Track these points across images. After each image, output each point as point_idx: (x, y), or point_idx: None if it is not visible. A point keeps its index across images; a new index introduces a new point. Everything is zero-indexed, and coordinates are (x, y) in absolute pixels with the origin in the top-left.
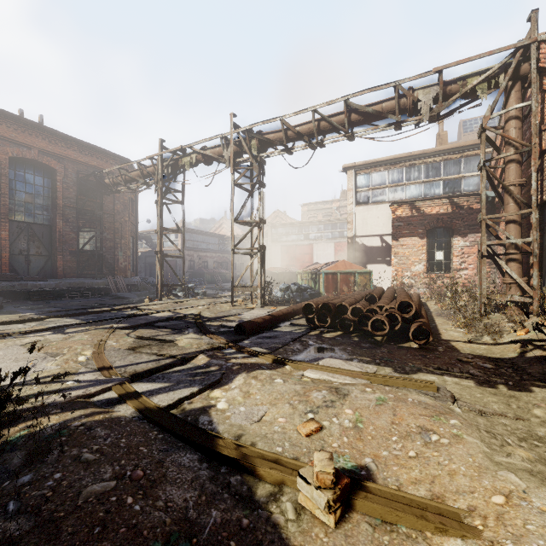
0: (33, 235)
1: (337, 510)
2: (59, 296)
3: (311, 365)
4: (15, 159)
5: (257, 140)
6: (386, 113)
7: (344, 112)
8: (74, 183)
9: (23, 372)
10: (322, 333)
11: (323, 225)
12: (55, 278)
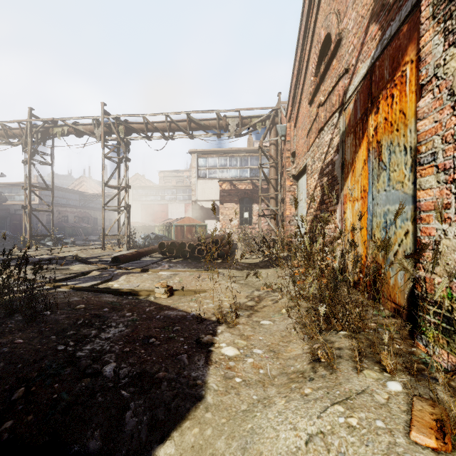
0: None
1: (168, 293)
2: None
3: (163, 270)
4: None
5: (124, 126)
6: (212, 127)
7: (187, 120)
8: None
9: (20, 264)
10: (170, 260)
11: (176, 190)
12: None
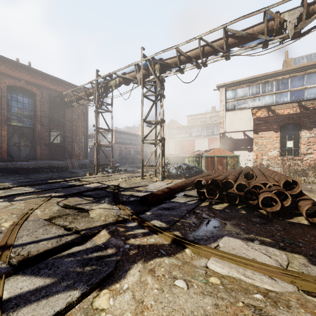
0: (22, 134)
1: None
2: (36, 171)
3: (214, 251)
4: (11, 87)
5: (159, 64)
6: (256, 34)
7: (222, 37)
8: (47, 102)
9: None
10: (211, 205)
11: (201, 127)
12: (36, 160)
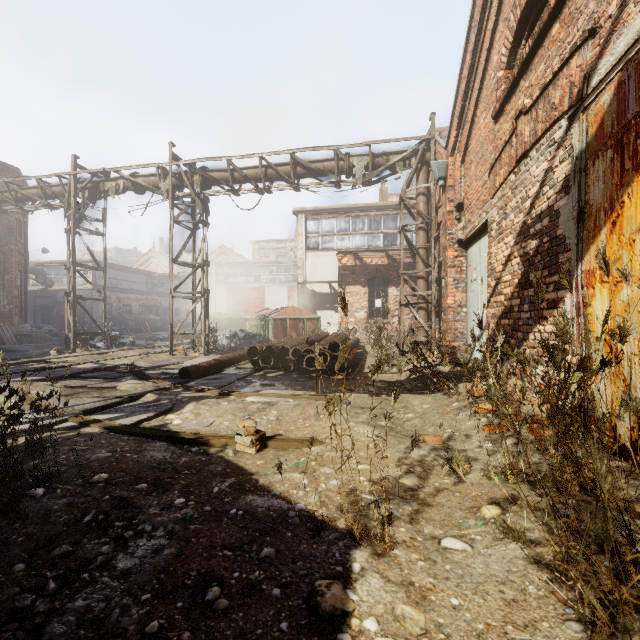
0: None
1: (257, 445)
2: None
3: (252, 393)
4: None
5: (200, 176)
6: (328, 171)
7: (290, 163)
8: None
9: (16, 393)
10: (265, 374)
11: (276, 267)
12: None
